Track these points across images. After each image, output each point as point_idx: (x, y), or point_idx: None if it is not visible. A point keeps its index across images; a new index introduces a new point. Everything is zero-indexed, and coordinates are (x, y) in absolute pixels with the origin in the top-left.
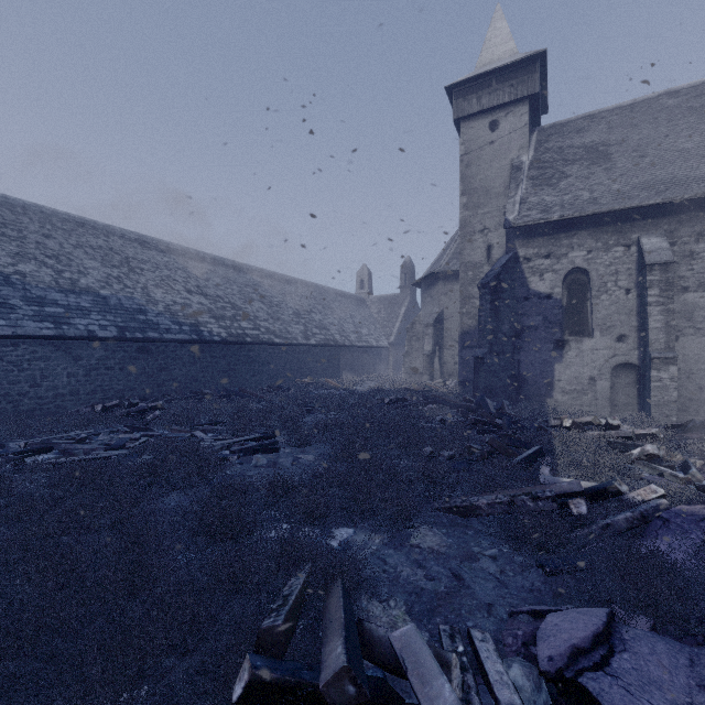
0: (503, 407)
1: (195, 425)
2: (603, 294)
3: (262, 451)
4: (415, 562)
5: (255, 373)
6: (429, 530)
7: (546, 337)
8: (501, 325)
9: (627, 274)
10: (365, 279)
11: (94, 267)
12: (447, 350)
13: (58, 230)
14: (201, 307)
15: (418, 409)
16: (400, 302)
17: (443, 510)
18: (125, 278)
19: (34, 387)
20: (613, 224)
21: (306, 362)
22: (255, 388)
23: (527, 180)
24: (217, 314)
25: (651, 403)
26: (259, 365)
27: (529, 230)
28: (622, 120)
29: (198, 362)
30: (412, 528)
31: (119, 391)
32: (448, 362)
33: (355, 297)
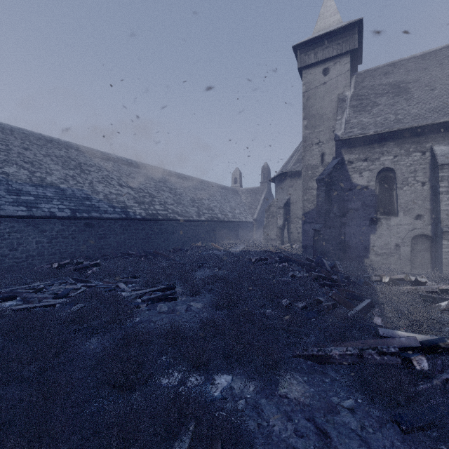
0: (336, 265)
1: (120, 278)
2: (405, 186)
3: (165, 299)
4: (285, 414)
5: (164, 240)
6: (293, 378)
7: (364, 216)
8: (332, 208)
9: (423, 172)
10: (237, 177)
11: (56, 169)
12: (293, 224)
13: (34, 145)
14: (128, 196)
15: (275, 266)
16: (260, 192)
17: (302, 357)
18: (77, 176)
19: (12, 250)
20: (412, 136)
21: (199, 232)
22: (164, 249)
23: (349, 108)
24: (139, 200)
25: (443, 264)
26: (167, 234)
27: (352, 142)
28: (416, 66)
29: (126, 233)
30: (279, 375)
31: (72, 253)
32: (294, 232)
33: (231, 189)
